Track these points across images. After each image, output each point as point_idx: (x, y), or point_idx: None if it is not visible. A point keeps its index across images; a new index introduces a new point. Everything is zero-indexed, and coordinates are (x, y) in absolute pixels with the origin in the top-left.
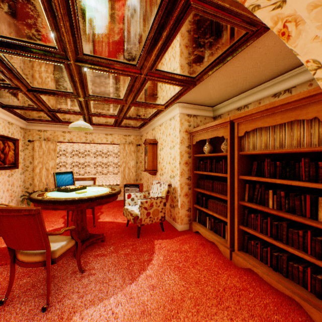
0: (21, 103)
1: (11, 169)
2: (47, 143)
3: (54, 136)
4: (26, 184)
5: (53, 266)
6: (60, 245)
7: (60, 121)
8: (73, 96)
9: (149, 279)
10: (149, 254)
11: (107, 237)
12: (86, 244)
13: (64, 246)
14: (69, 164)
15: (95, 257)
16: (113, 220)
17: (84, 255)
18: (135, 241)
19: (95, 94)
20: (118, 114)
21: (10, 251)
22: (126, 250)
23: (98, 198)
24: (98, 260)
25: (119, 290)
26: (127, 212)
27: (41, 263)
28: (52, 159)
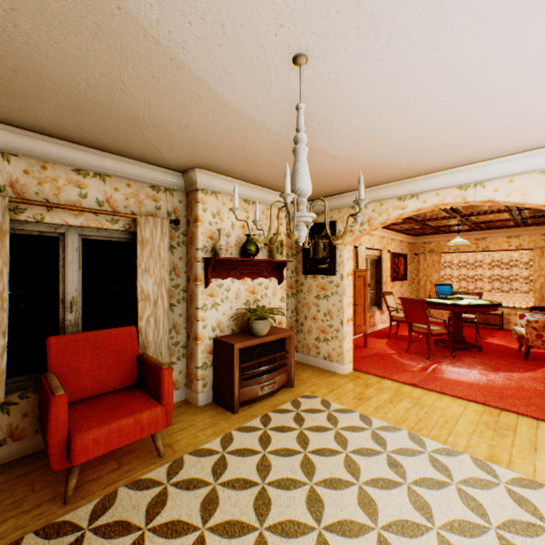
0: (410, 227)
1: (401, 281)
2: (430, 255)
3: (437, 247)
4: (412, 296)
5: (432, 350)
6: (435, 328)
7: (443, 232)
8: (450, 218)
9: (508, 376)
10: (525, 370)
11: (485, 351)
12: (460, 346)
13: (437, 329)
14: (454, 278)
15: (466, 356)
16: (502, 344)
17: (456, 353)
18: (517, 361)
19: (470, 213)
20: (510, 218)
21: (408, 324)
22: (499, 361)
23: (467, 305)
24: (468, 357)
25: (477, 371)
26: (512, 331)
27: (424, 333)
28: (435, 272)
